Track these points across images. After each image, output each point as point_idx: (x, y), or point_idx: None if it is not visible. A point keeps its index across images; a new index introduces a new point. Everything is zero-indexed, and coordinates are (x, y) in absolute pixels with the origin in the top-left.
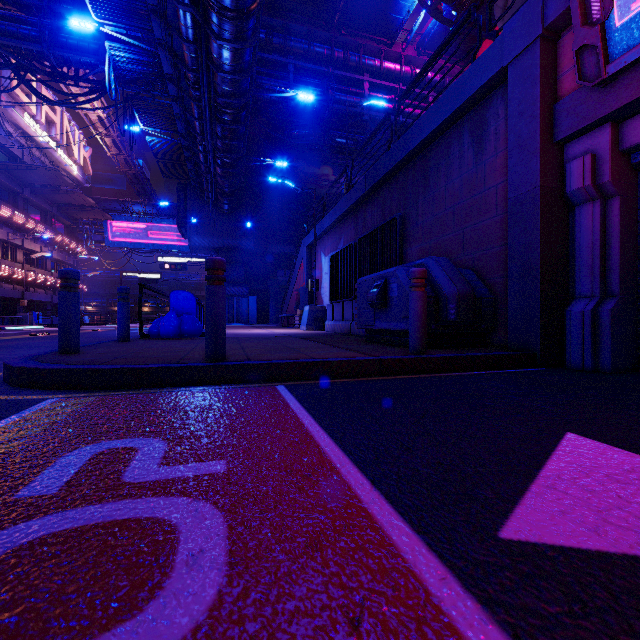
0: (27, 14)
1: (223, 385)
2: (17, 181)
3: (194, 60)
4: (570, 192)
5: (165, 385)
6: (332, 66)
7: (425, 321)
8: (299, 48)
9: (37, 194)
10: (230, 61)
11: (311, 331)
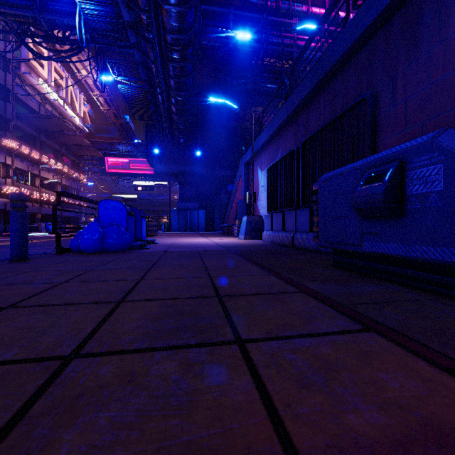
0: None
1: None
2: (35, 128)
3: None
4: None
5: None
6: (266, 13)
7: None
8: (238, 0)
9: (50, 138)
10: None
11: (249, 241)
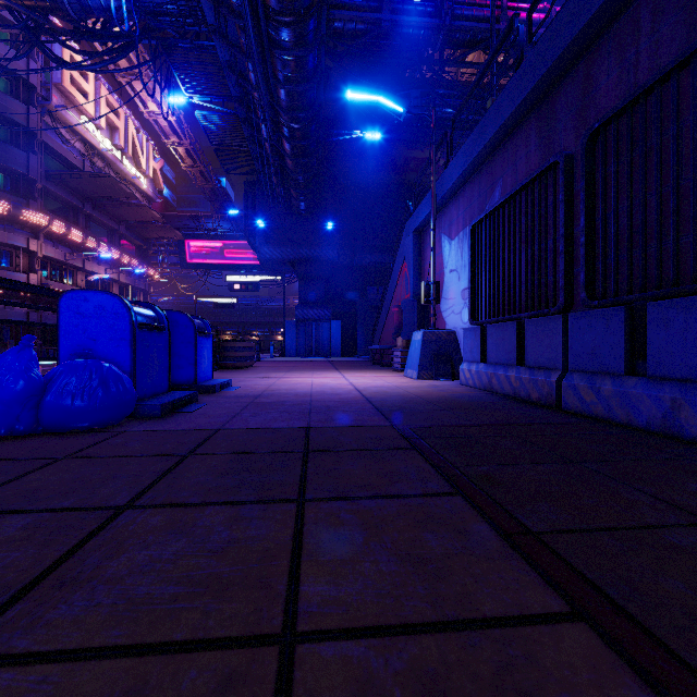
0: None
1: None
2: (76, 194)
3: None
4: None
5: None
6: None
7: None
8: None
9: (100, 210)
10: None
11: (430, 383)
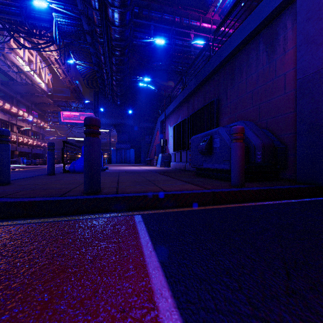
0: (14, 2)
1: (93, 214)
2: (13, 91)
3: (99, 21)
4: None
5: (47, 214)
6: (174, 26)
7: (243, 163)
8: (156, 16)
9: (24, 97)
10: (118, 19)
11: (163, 168)
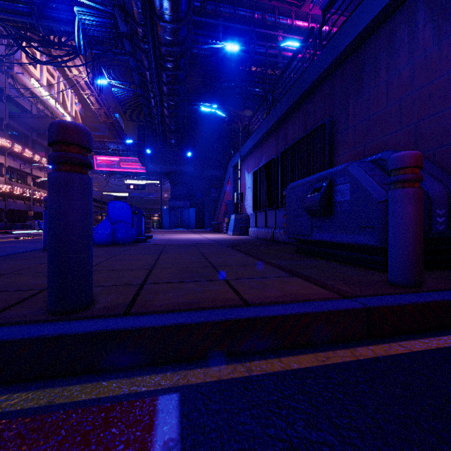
0: None
1: (46, 386)
2: (27, 127)
3: (141, 15)
4: None
5: None
6: (253, 25)
7: (421, 235)
8: (227, 12)
9: (42, 136)
10: (169, 11)
11: (237, 236)
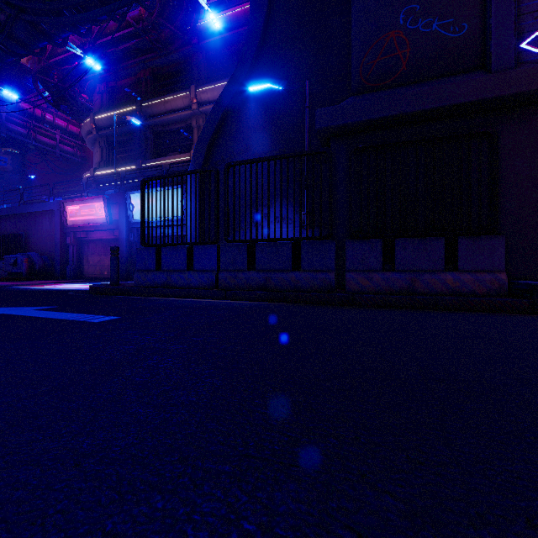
0: None
1: None
2: None
3: None
4: (67, 243)
5: None
6: None
7: (28, 270)
8: None
9: None
10: None
11: None
